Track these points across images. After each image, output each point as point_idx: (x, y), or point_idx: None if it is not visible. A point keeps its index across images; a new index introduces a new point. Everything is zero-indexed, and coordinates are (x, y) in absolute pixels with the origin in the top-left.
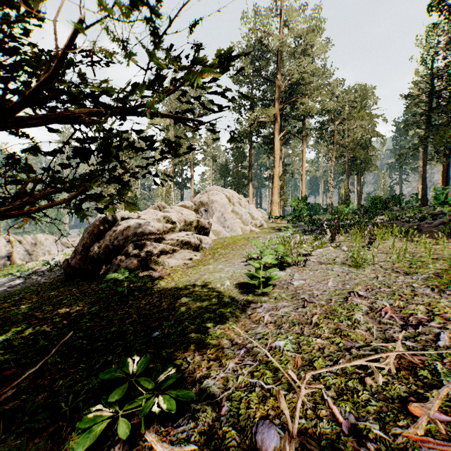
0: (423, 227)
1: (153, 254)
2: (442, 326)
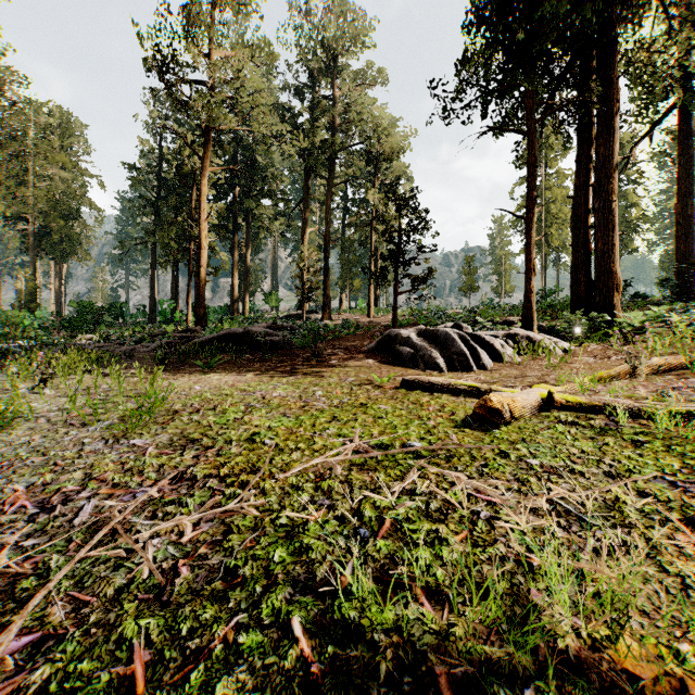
0: (139, 352)
1: None
2: (94, 493)
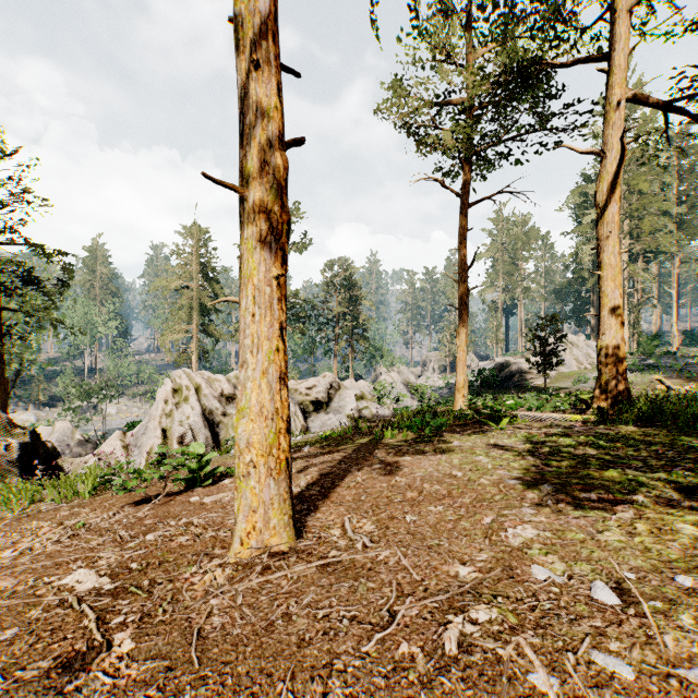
0: None
1: (529, 379)
2: None
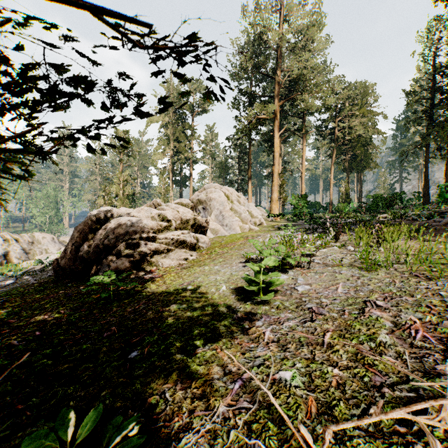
0: (431, 225)
1: (146, 254)
2: None
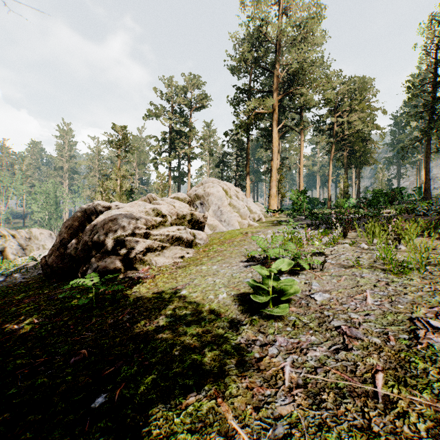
0: None
1: (139, 252)
2: None
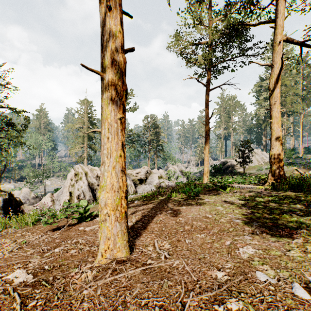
0: None
1: (236, 169)
2: None
